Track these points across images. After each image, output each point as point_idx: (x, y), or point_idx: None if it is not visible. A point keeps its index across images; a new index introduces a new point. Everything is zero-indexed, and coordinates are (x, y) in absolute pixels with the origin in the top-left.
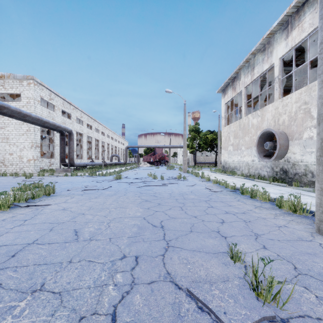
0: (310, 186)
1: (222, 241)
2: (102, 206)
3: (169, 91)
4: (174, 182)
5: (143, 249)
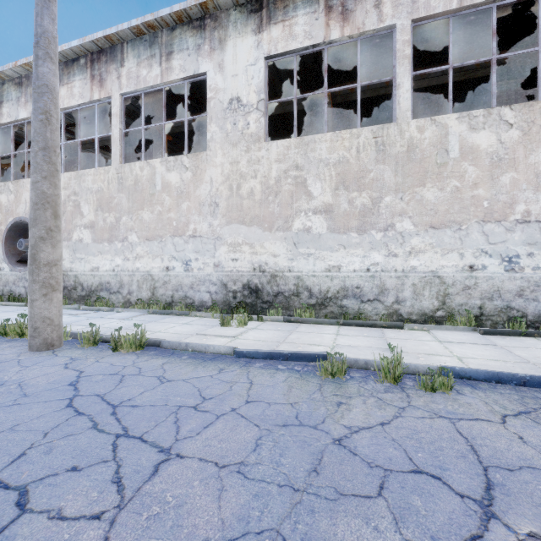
0: (80, 303)
1: None
2: None
3: None
4: None
5: None
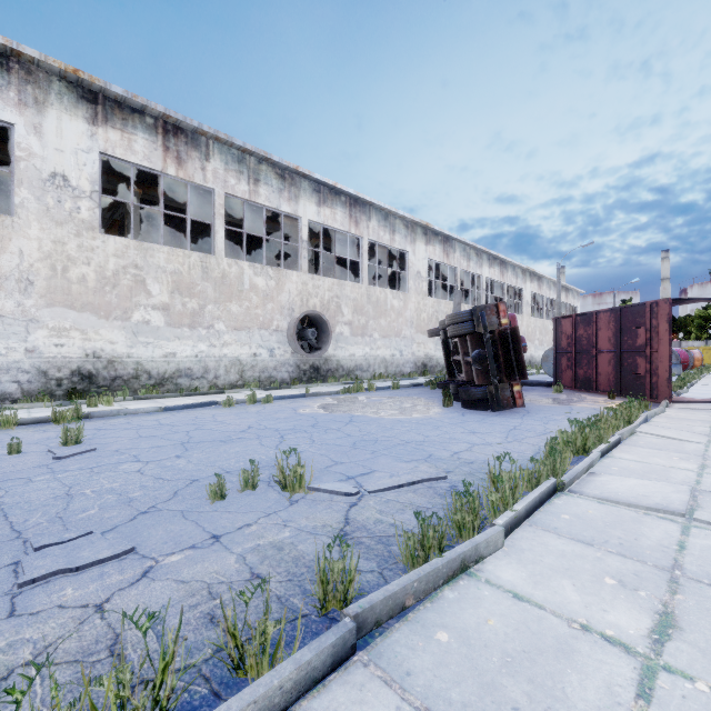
0: None
1: None
2: None
3: None
4: None
5: None
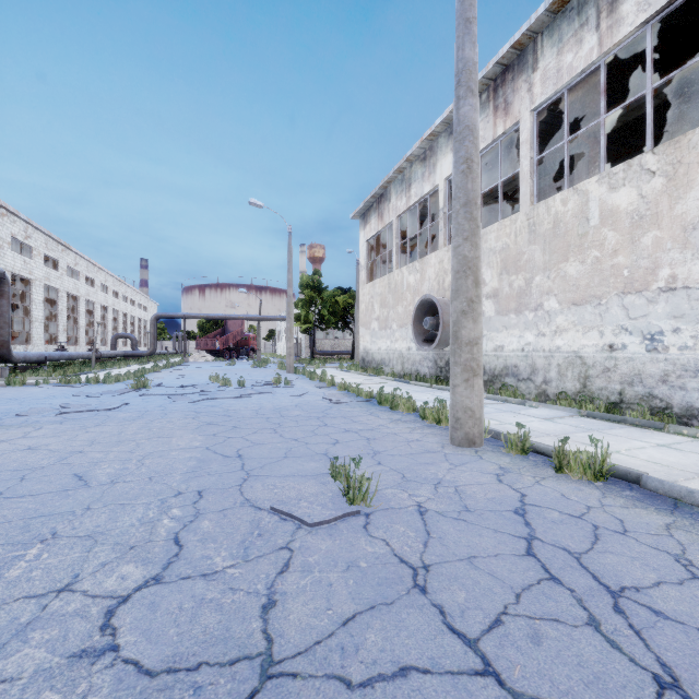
0: None
1: (327, 463)
2: (118, 437)
3: (258, 204)
4: (267, 391)
5: (210, 483)
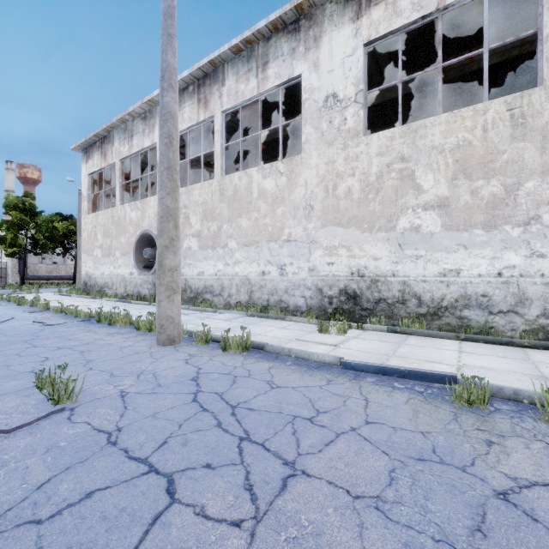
0: (189, 304)
1: (34, 378)
2: None
3: None
4: None
5: None
